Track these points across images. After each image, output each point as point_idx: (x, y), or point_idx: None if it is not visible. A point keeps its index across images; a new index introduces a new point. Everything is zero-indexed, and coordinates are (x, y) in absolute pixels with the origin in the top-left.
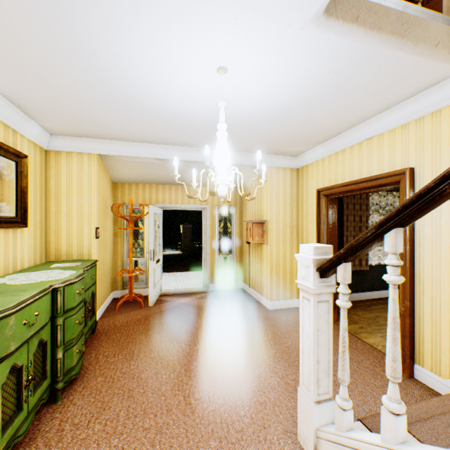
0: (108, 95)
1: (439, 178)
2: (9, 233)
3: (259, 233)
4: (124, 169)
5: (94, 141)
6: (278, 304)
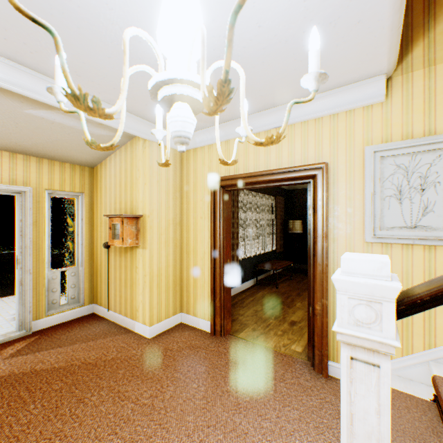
0: None
1: None
2: None
3: (133, 232)
4: None
5: None
6: (160, 327)
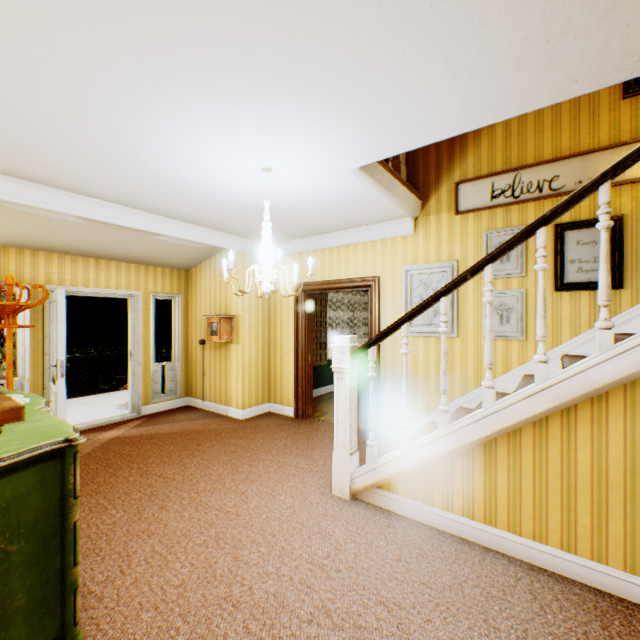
0: (103, 143)
1: (430, 298)
2: None
3: (228, 330)
4: None
5: None
6: (251, 411)
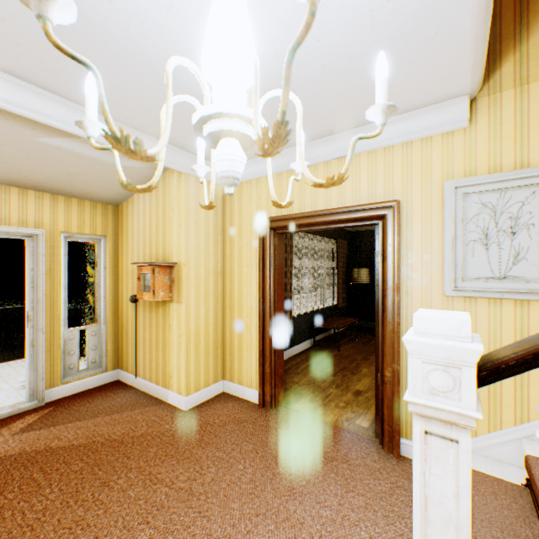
0: None
1: None
2: None
3: (166, 283)
4: None
5: None
6: (198, 397)
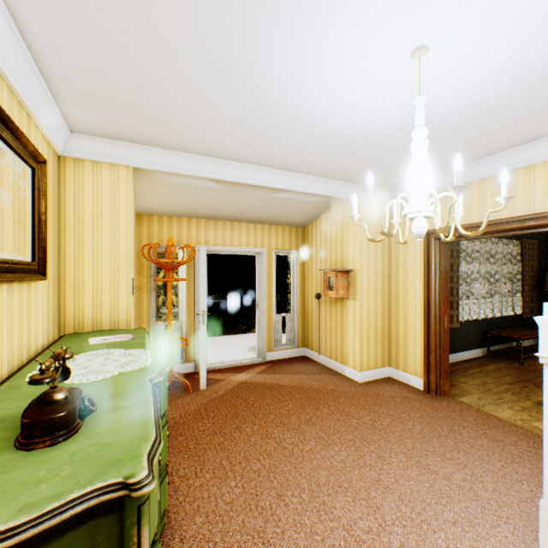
0: (218, 72)
1: None
2: (23, 289)
3: (344, 285)
4: (162, 194)
5: (138, 148)
6: (368, 374)
